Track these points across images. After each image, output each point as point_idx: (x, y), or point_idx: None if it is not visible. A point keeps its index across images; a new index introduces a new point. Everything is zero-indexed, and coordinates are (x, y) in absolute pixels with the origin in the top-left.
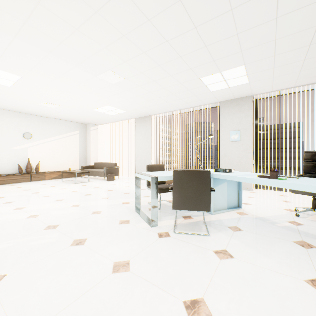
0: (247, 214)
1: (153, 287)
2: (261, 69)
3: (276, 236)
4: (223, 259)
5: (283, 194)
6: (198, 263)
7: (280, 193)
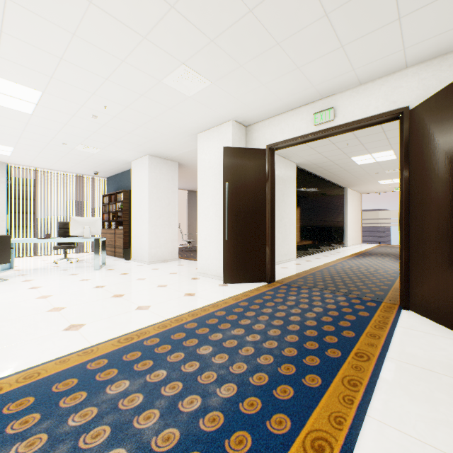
0: (22, 269)
1: (6, 292)
2: (28, 154)
3: (51, 271)
4: (31, 281)
5: (39, 257)
6: (19, 285)
7: (36, 257)
